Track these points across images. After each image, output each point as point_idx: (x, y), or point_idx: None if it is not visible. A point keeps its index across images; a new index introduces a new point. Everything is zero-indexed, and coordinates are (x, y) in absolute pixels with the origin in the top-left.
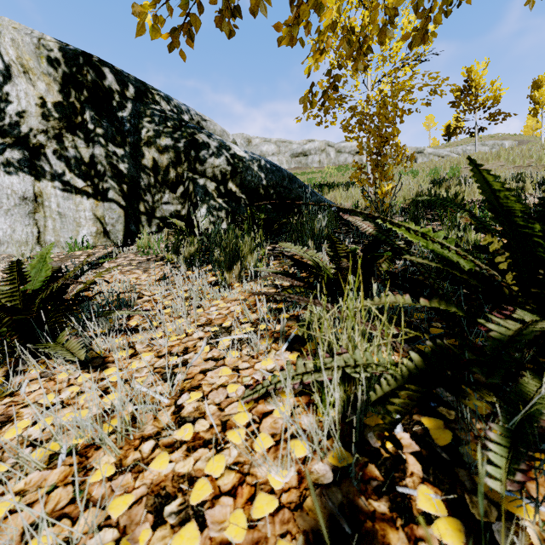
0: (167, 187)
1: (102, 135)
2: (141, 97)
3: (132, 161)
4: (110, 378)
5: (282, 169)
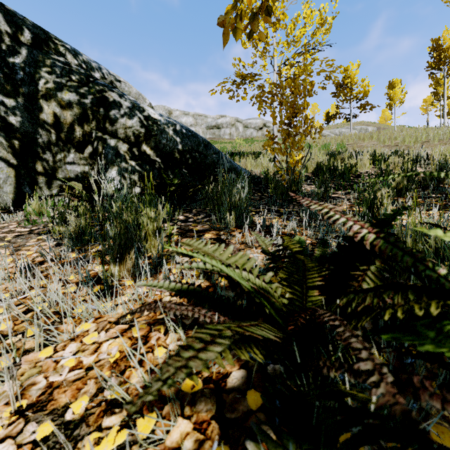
0: (72, 146)
1: None
2: (41, 45)
3: (26, 114)
4: None
5: (197, 135)
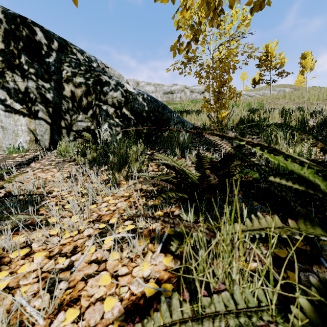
0: (81, 110)
1: (34, 74)
2: (63, 49)
3: (56, 92)
4: None
5: (158, 101)
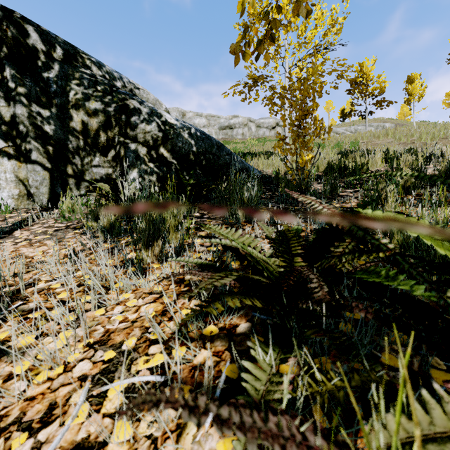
0: (97, 151)
1: (24, 95)
2: (70, 60)
3: (59, 123)
4: None
5: (211, 138)
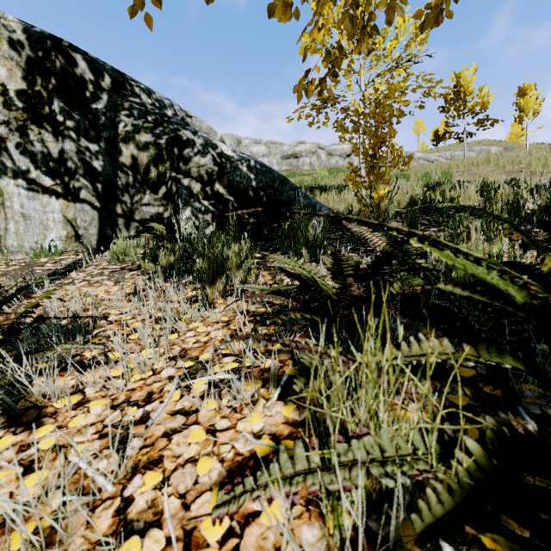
0: (147, 187)
1: (73, 129)
2: (119, 88)
3: (108, 158)
4: (40, 444)
5: (272, 170)
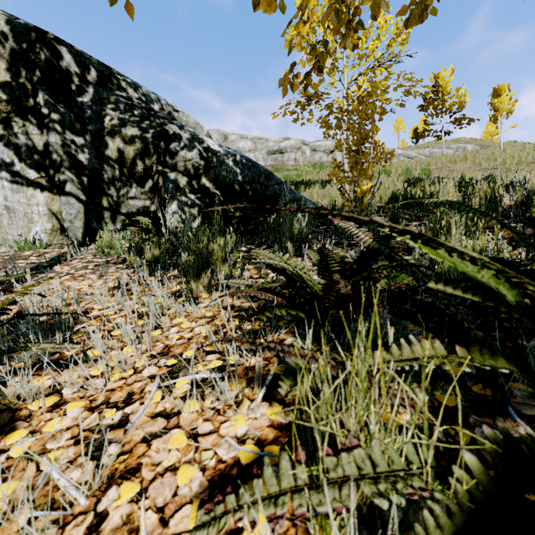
0: (134, 181)
1: (58, 121)
2: (105, 82)
3: (93, 151)
4: (11, 451)
5: (258, 165)
